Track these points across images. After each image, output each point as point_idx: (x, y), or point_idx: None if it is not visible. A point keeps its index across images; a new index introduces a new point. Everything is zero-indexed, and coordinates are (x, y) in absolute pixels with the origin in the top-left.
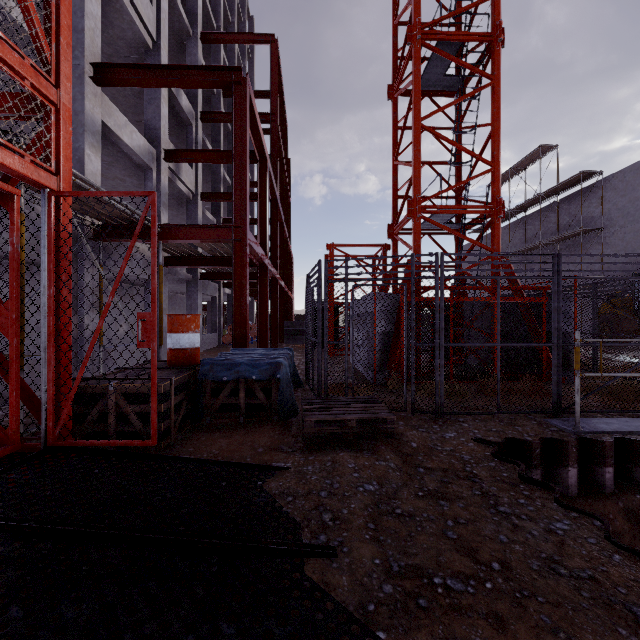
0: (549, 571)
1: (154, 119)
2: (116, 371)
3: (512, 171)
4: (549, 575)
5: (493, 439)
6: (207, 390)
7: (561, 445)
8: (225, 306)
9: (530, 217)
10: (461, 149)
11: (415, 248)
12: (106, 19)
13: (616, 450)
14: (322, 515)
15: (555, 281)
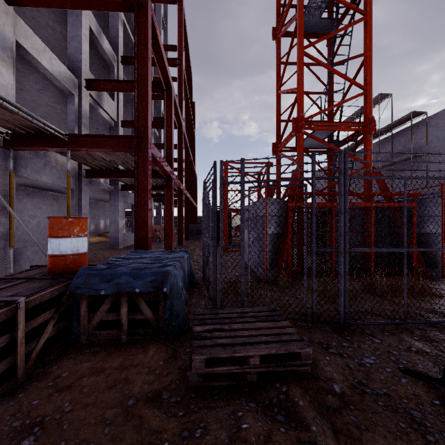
0: None
1: (76, 53)
2: None
3: (357, 114)
4: None
5: (424, 368)
6: (82, 305)
7: None
8: None
9: None
10: (338, 74)
11: (299, 160)
12: None
13: None
14: None
15: None
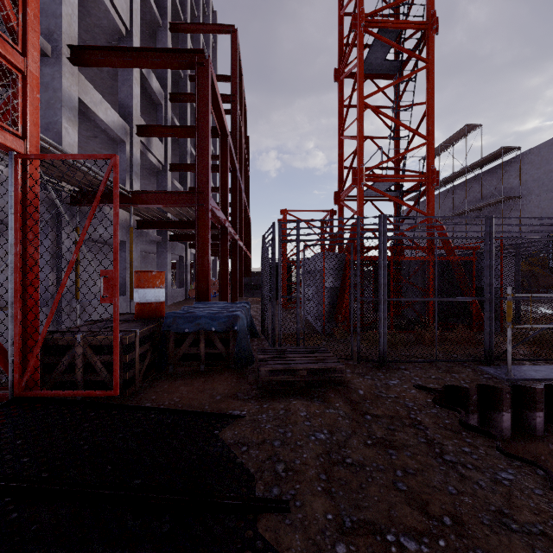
0: (500, 526)
1: (127, 98)
2: (86, 323)
3: (441, 147)
4: (501, 531)
5: (433, 386)
6: (170, 341)
7: (496, 392)
8: (192, 264)
9: (457, 187)
10: (400, 124)
11: (359, 212)
12: (84, 8)
13: (545, 396)
14: (275, 466)
15: (487, 241)
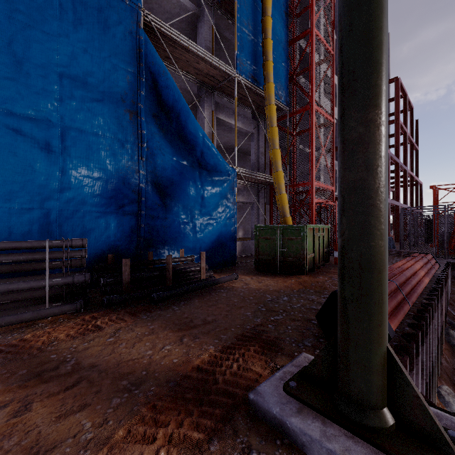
0: None
1: None
2: None
3: None
4: None
5: None
6: None
7: None
8: None
9: None
10: None
11: None
12: None
13: None
14: None
15: None
